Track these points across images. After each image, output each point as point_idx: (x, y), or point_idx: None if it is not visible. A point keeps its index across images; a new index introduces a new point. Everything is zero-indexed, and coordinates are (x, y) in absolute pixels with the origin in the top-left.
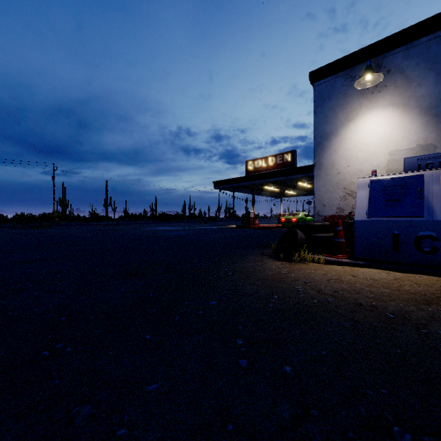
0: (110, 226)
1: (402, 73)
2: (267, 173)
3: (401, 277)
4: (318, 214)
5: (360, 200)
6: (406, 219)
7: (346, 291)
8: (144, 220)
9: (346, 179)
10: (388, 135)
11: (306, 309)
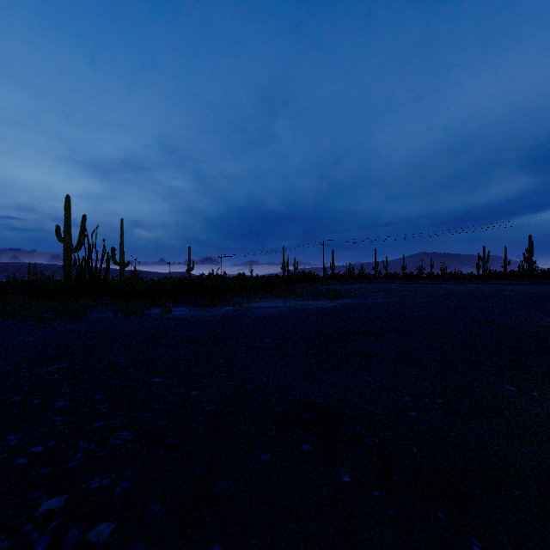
0: None
1: None
2: None
3: None
4: None
5: None
6: None
7: None
8: None
9: None
10: None
11: None
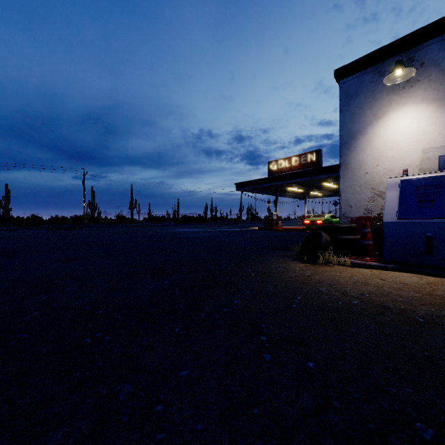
0: (136, 228)
1: (437, 66)
2: (291, 174)
3: (434, 281)
4: (344, 216)
5: (389, 201)
6: (441, 220)
7: (373, 294)
8: (167, 222)
9: (374, 179)
10: (421, 132)
11: (331, 310)
